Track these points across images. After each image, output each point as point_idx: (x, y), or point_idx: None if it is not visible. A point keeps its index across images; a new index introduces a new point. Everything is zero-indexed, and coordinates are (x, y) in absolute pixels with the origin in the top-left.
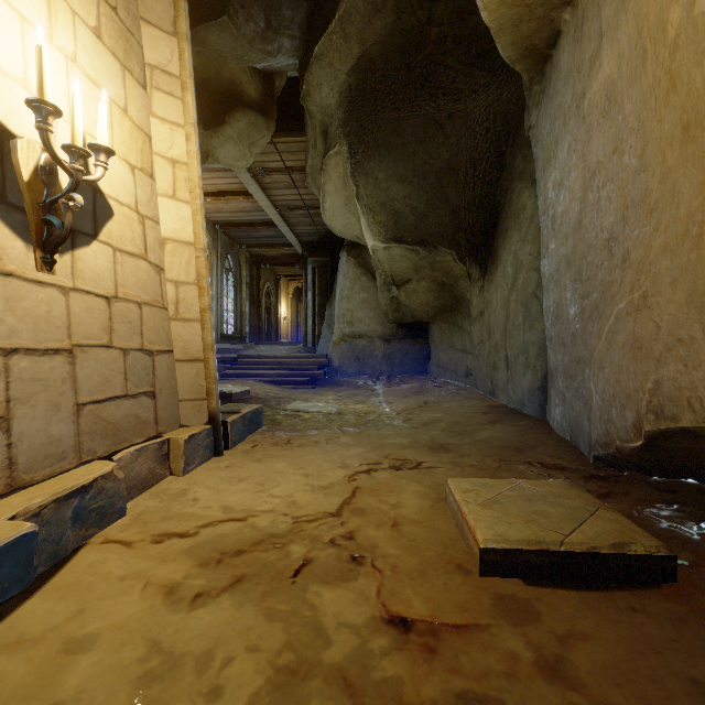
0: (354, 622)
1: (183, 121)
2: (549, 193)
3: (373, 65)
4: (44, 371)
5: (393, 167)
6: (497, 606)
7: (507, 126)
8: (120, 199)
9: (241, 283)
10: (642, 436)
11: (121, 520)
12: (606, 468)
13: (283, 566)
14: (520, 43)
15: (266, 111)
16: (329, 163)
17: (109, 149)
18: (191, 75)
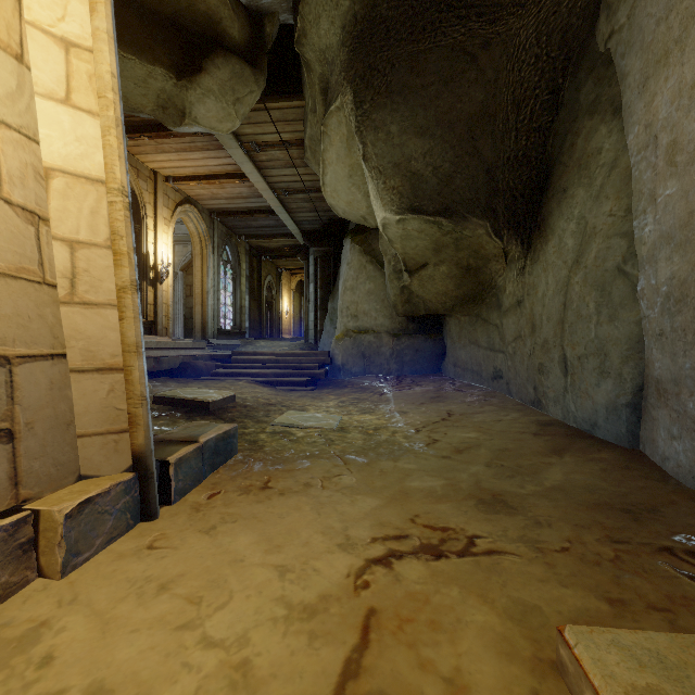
0: None
1: None
2: (660, 111)
3: None
4: None
5: (410, 117)
6: None
7: (566, 48)
8: None
9: (240, 276)
10: None
11: None
12: None
13: None
14: None
15: (253, 61)
16: (330, 123)
17: None
18: None
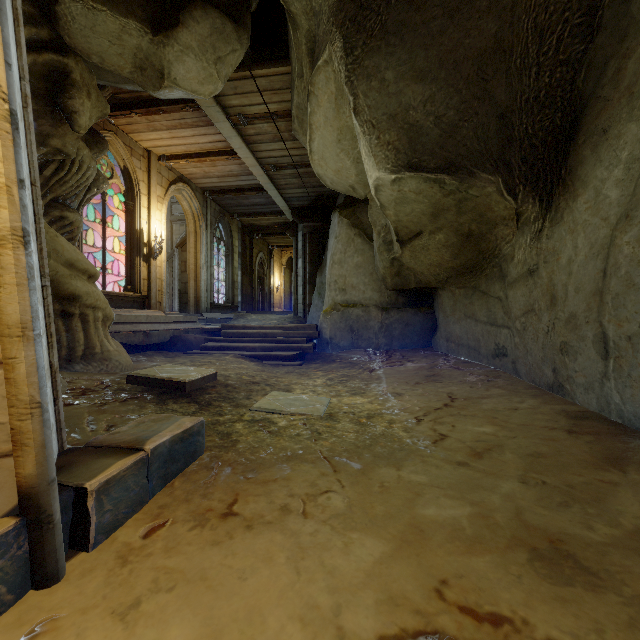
0: None
1: None
2: None
3: None
4: None
5: (408, 60)
6: None
7: None
8: None
9: (233, 252)
10: None
11: None
12: None
13: None
14: None
15: (235, 16)
16: (317, 80)
17: None
18: None
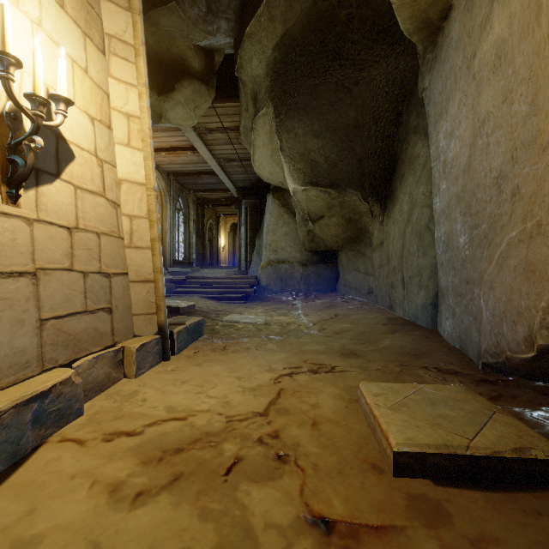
0: (280, 523)
1: (136, 82)
2: (440, 142)
3: (294, 42)
4: (9, 291)
5: (310, 125)
6: (410, 506)
7: (403, 89)
8: (81, 145)
9: (189, 220)
10: (535, 349)
11: (78, 419)
12: (493, 373)
13: (217, 464)
14: (417, 16)
15: (207, 81)
16: (258, 122)
17: (68, 99)
18: (143, 43)
